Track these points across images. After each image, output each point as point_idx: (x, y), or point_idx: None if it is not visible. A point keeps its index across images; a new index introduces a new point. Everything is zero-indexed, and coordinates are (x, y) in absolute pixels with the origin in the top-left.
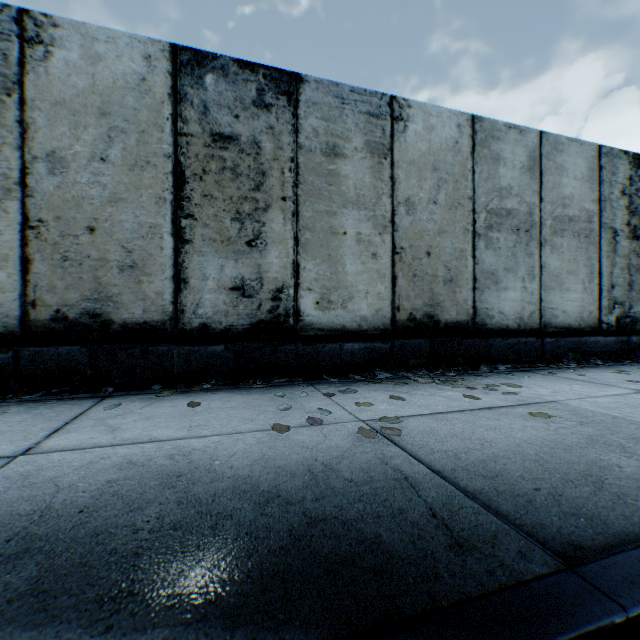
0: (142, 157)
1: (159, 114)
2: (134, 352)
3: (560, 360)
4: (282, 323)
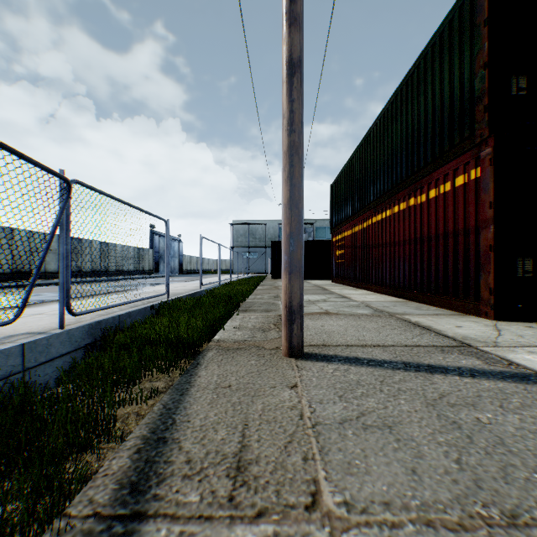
0: None
1: None
2: None
3: (50, 279)
4: None
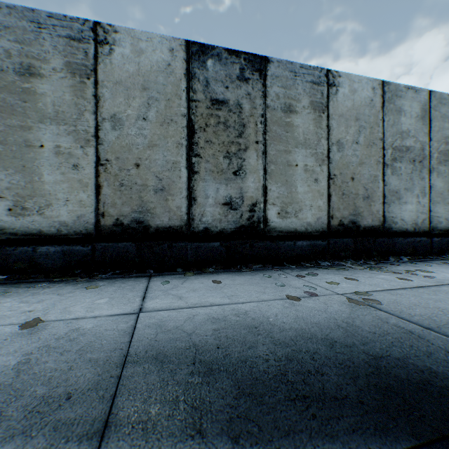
0: (168, 116)
1: (178, 87)
2: (163, 246)
3: (444, 254)
4: (256, 227)
